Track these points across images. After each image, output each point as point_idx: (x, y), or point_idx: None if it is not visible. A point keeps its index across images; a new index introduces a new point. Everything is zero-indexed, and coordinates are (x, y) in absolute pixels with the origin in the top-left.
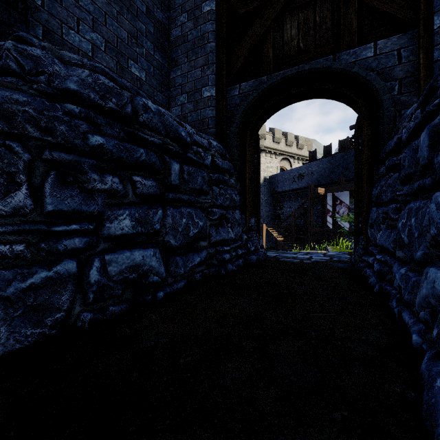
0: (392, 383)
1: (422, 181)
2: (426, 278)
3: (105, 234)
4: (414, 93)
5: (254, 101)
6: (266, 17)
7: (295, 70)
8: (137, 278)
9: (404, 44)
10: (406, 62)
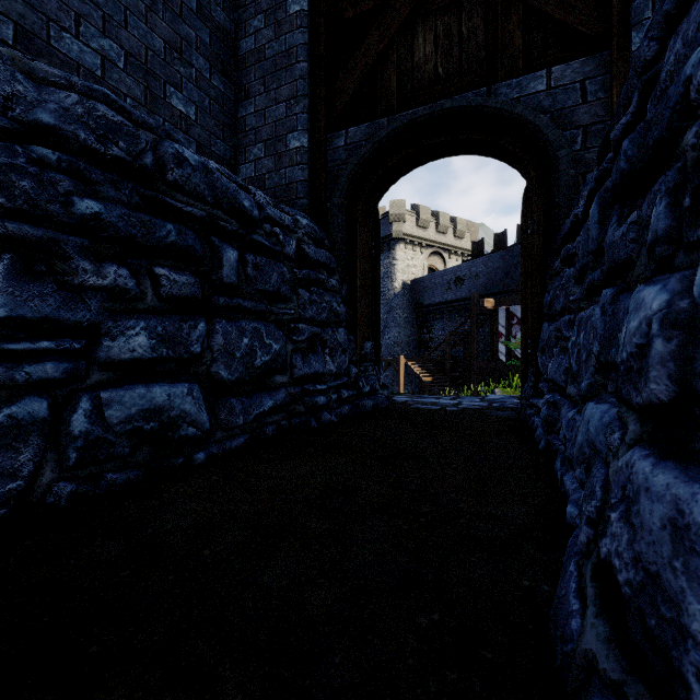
0: (520, 574)
1: (592, 275)
2: (583, 418)
3: (102, 358)
4: None
5: (367, 156)
6: (386, 25)
7: (430, 109)
8: (159, 429)
9: (590, 73)
10: (593, 100)
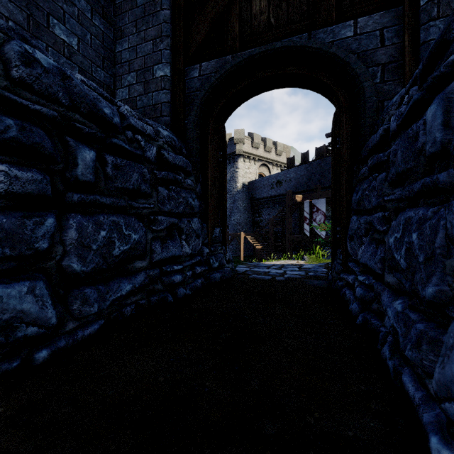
0: None
1: (430, 178)
2: None
3: None
4: (398, 81)
5: (216, 84)
6: None
7: (265, 48)
8: None
9: (387, 23)
10: (390, 44)
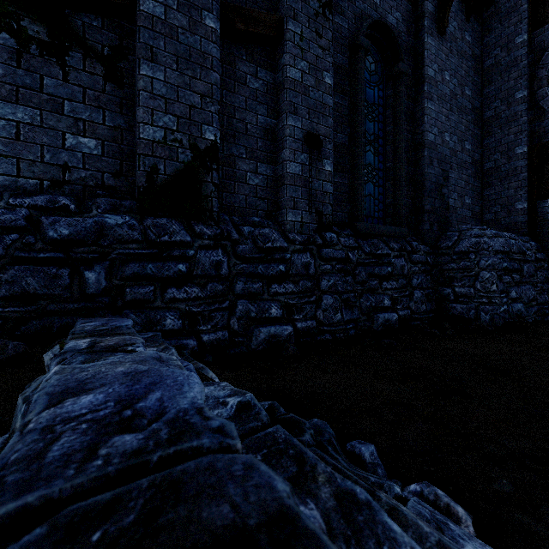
0: None
1: None
2: None
3: (509, 297)
4: None
5: None
6: None
7: None
8: (519, 314)
9: None
10: None
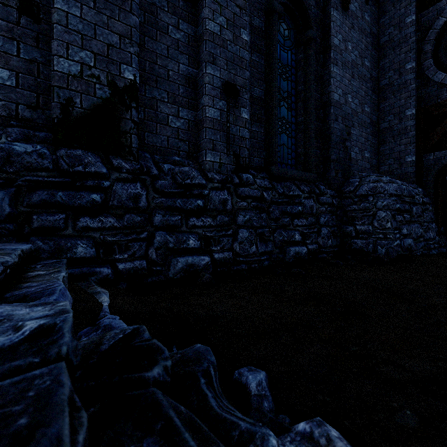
0: None
1: None
2: None
3: (401, 234)
4: None
5: (445, 163)
6: None
7: None
8: (409, 248)
9: None
10: None
